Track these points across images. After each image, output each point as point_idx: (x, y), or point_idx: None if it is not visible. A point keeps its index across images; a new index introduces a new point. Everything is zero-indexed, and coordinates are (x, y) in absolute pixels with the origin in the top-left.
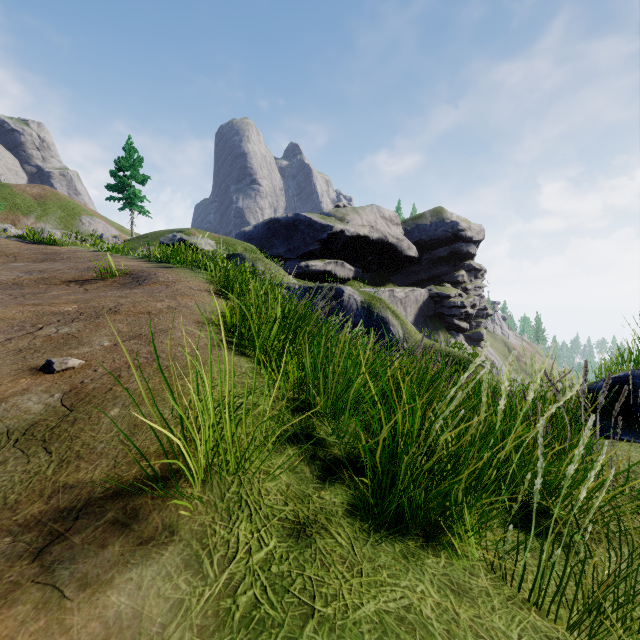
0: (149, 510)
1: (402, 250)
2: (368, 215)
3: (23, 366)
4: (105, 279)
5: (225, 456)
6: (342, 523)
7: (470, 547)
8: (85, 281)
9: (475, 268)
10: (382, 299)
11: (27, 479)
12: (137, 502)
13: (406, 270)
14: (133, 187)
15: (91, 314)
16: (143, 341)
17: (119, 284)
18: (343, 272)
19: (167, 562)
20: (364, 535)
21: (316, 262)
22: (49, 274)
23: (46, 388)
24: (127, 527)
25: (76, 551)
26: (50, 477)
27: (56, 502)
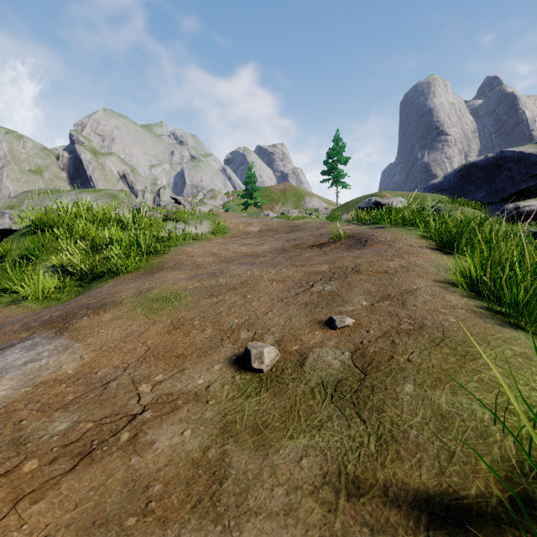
0: None
1: None
2: None
3: (312, 319)
4: (334, 242)
5: None
6: None
7: None
8: (321, 245)
9: None
10: None
11: (354, 448)
12: None
13: None
14: (338, 168)
15: (340, 273)
16: (395, 303)
17: (346, 245)
18: None
19: None
20: None
21: (530, 201)
22: (299, 241)
23: (335, 344)
24: None
25: None
26: (375, 455)
27: (394, 497)
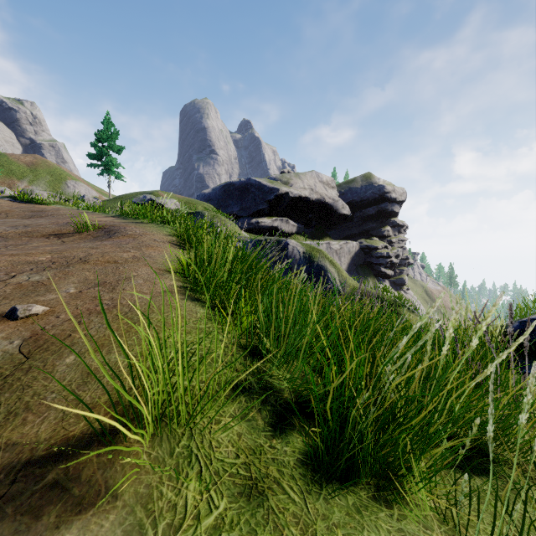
0: (93, 470)
1: (337, 209)
2: (308, 179)
3: None
4: (81, 232)
5: (176, 407)
6: (294, 475)
7: (420, 494)
8: (63, 234)
9: (398, 224)
10: (321, 250)
11: None
12: (81, 460)
13: (340, 226)
14: (110, 156)
15: (62, 263)
16: (107, 288)
17: (92, 237)
18: (287, 228)
19: (106, 535)
20: (316, 487)
21: (265, 219)
22: (32, 228)
23: (7, 335)
24: (67, 491)
25: (6, 524)
26: None
27: None
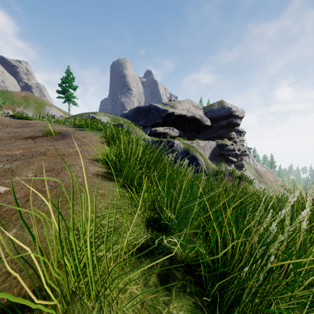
0: None
1: (203, 122)
2: (186, 104)
3: None
4: (47, 136)
5: (88, 283)
6: None
7: None
8: (36, 137)
9: (240, 131)
10: (194, 146)
11: None
12: None
13: (205, 132)
14: (69, 91)
15: (29, 156)
16: (54, 173)
17: (54, 139)
18: (173, 133)
19: None
20: None
21: (160, 128)
22: (18, 133)
23: None
24: None
25: None
26: None
27: None
